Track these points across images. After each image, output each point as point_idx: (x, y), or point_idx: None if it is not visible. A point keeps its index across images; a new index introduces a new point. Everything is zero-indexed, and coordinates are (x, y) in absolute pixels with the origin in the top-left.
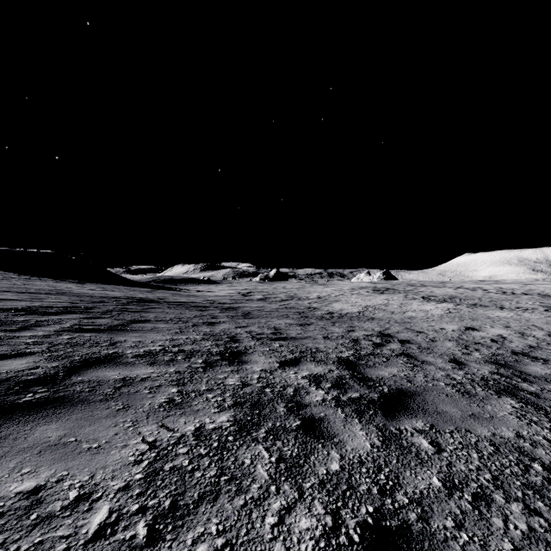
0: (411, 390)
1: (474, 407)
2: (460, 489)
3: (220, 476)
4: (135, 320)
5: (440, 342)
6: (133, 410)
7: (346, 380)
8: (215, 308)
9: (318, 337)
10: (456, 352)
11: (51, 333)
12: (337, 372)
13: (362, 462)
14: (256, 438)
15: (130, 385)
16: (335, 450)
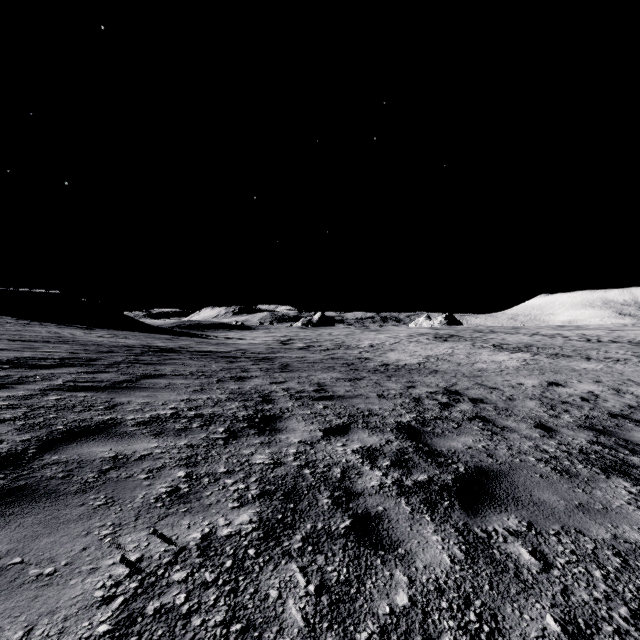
0: (495, 469)
1: (580, 493)
2: (589, 637)
3: (230, 624)
4: (147, 375)
5: (520, 401)
6: (117, 506)
7: (409, 454)
8: (247, 359)
9: (371, 395)
10: (541, 414)
11: (34, 393)
12: (396, 443)
13: (440, 590)
14: (288, 551)
15: (122, 466)
16: (400, 569)
